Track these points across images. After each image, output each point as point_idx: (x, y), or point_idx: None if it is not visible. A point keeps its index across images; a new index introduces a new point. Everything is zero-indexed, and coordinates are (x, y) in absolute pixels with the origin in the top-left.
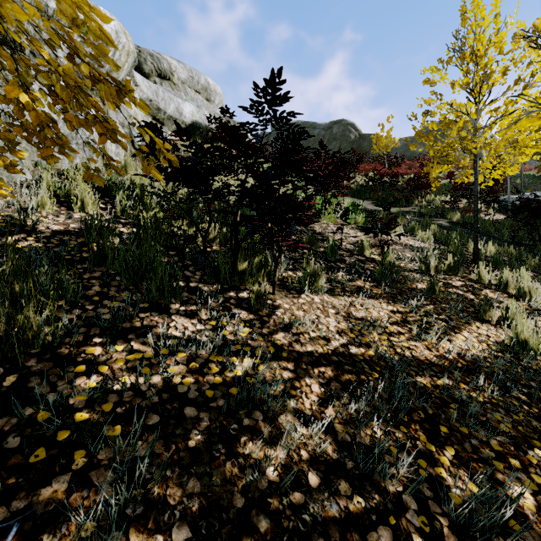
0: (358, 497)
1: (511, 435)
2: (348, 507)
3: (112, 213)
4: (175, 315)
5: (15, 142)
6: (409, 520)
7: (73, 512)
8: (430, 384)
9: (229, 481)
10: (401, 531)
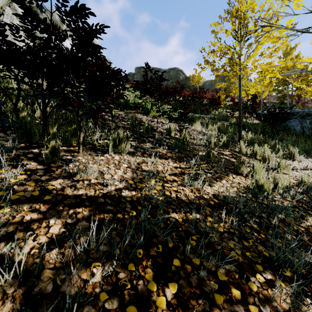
0: None
1: (239, 262)
2: None
3: None
4: None
5: None
6: None
7: None
8: (182, 219)
9: None
10: None
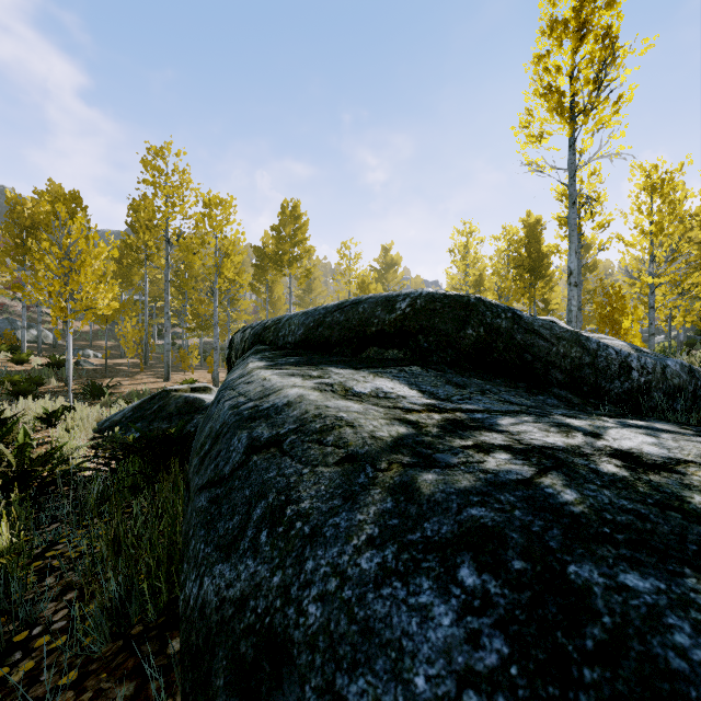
0: None
1: None
2: None
3: None
4: None
5: None
6: None
7: None
8: None
9: None
10: None
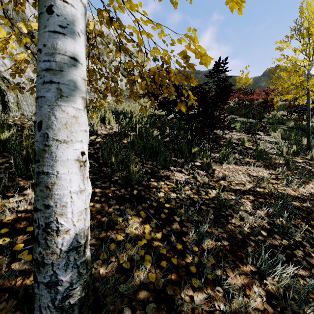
0: (284, 240)
1: None
2: (282, 243)
3: (120, 125)
4: (174, 171)
5: (107, 95)
6: (308, 249)
7: (190, 231)
8: (300, 205)
9: (232, 230)
10: (306, 252)
